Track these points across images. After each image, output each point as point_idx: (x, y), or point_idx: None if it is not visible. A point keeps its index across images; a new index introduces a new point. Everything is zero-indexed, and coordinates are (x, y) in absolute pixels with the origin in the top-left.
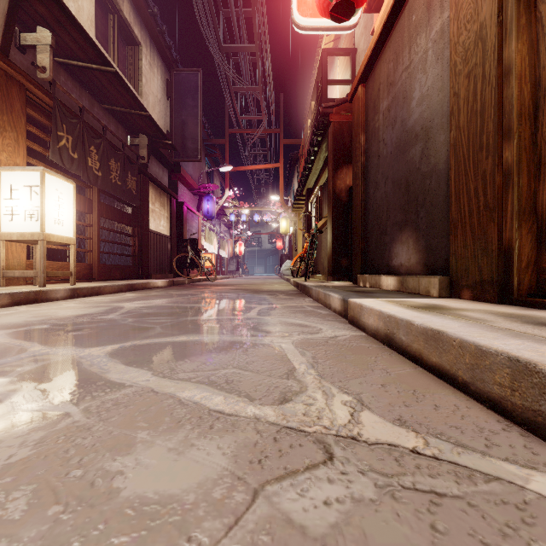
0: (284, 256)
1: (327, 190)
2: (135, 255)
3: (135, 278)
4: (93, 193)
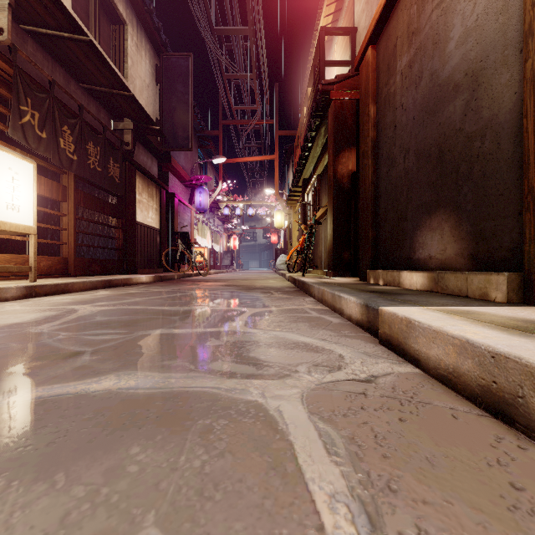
0: (279, 250)
1: (325, 179)
2: (119, 248)
3: (118, 273)
4: (68, 179)
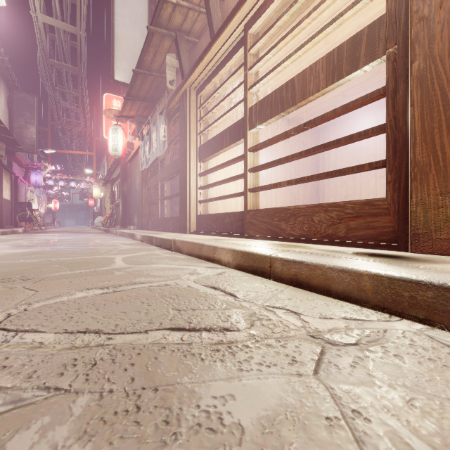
0: (96, 213)
1: None
2: None
3: None
4: None
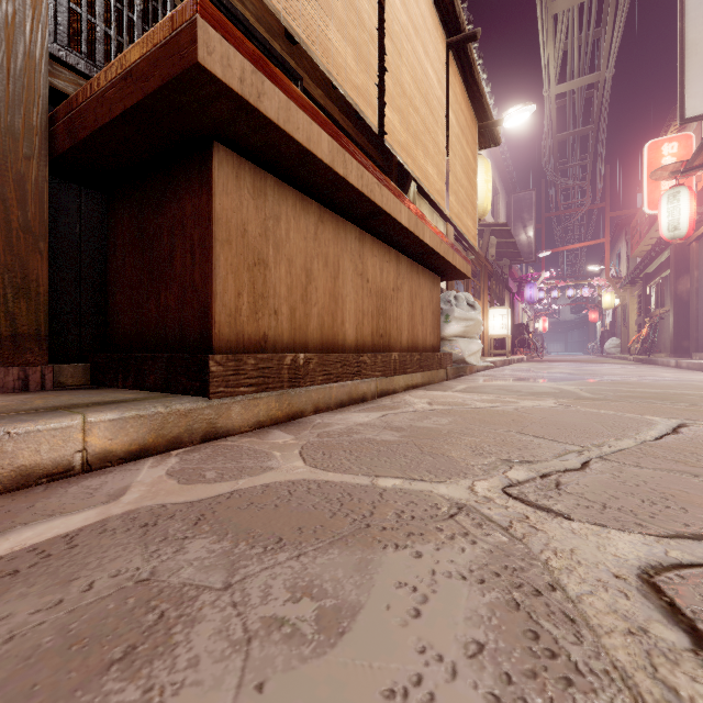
0: (606, 332)
1: (668, 284)
2: (500, 340)
3: (501, 355)
4: (491, 306)
